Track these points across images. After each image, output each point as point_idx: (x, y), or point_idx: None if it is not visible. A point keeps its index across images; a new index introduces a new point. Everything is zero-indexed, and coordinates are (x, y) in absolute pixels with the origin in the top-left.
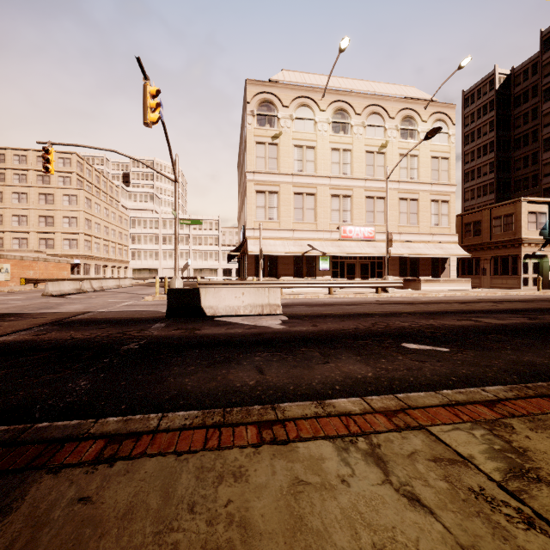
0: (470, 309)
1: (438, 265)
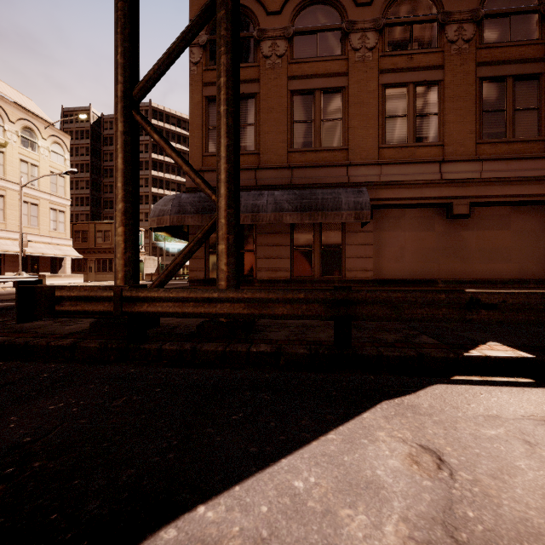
0: None
1: (57, 264)
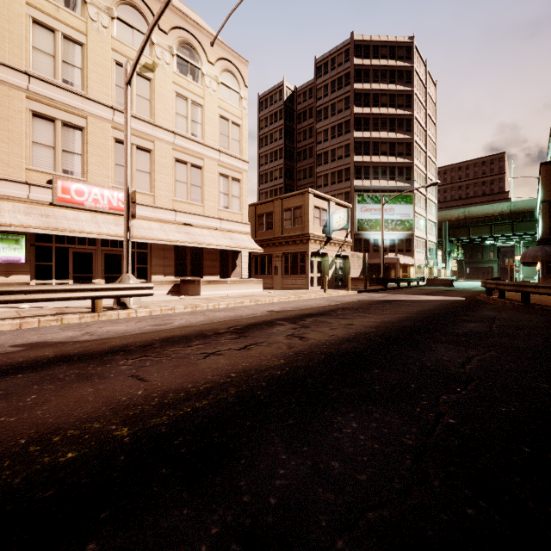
0: (248, 380)
1: (229, 262)
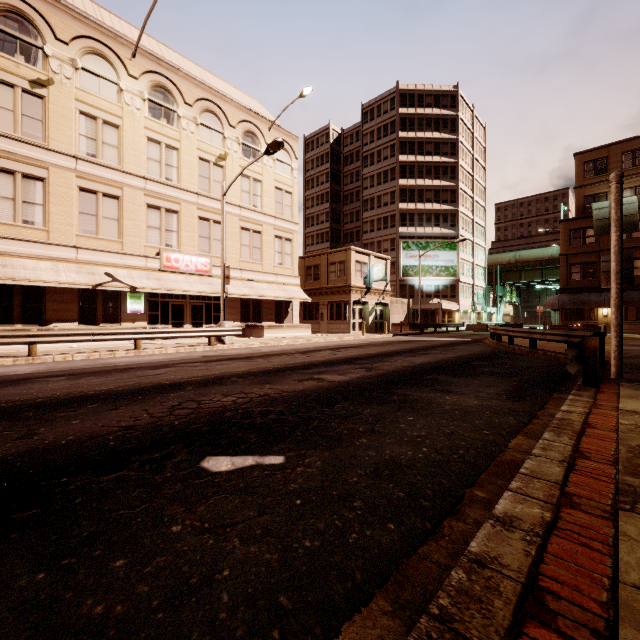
0: (312, 362)
1: (282, 310)
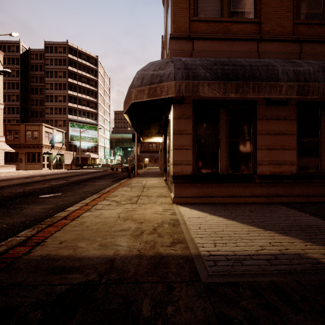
0: (37, 180)
1: None
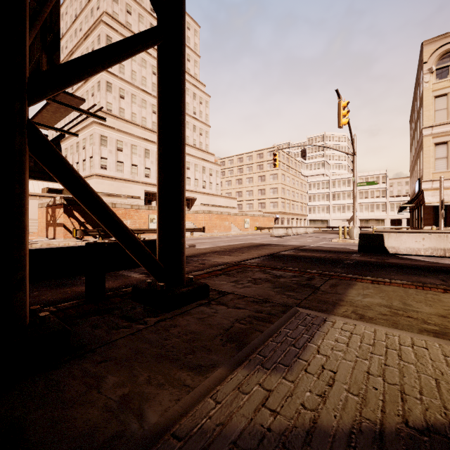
0: None
1: None
